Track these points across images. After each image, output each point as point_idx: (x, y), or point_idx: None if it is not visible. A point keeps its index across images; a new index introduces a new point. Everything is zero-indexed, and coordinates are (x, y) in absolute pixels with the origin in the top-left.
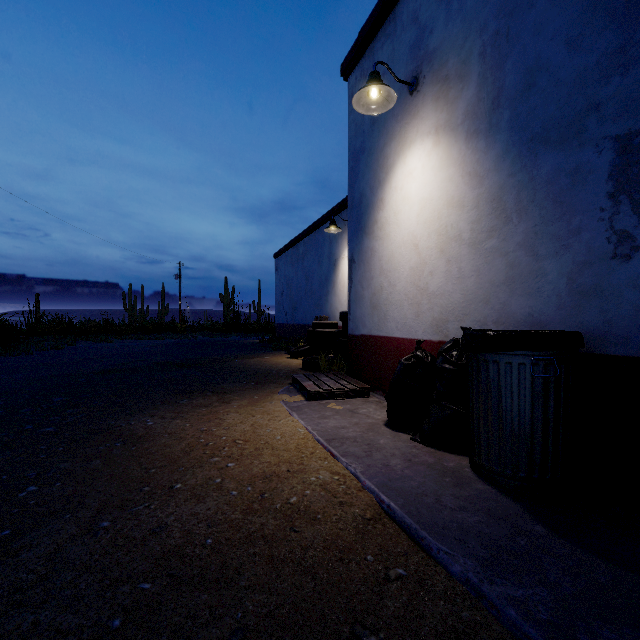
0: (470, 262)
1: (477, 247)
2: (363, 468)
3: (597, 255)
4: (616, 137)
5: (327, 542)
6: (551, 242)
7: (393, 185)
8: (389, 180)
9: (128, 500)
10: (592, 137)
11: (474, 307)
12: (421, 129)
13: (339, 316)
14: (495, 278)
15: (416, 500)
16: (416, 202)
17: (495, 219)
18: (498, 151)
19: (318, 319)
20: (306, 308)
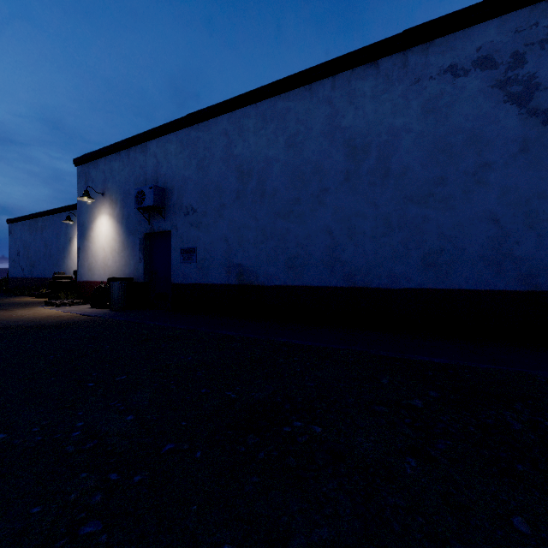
0: (118, 258)
1: (119, 254)
2: (78, 312)
3: (138, 261)
4: (140, 238)
5: (68, 318)
6: (132, 257)
7: (97, 225)
8: (95, 222)
9: (5, 321)
10: (137, 236)
11: (119, 271)
12: (106, 211)
13: (73, 272)
14: (123, 264)
15: (91, 313)
16: (104, 235)
17: (123, 248)
18: (124, 230)
19: (57, 274)
20: (45, 266)
